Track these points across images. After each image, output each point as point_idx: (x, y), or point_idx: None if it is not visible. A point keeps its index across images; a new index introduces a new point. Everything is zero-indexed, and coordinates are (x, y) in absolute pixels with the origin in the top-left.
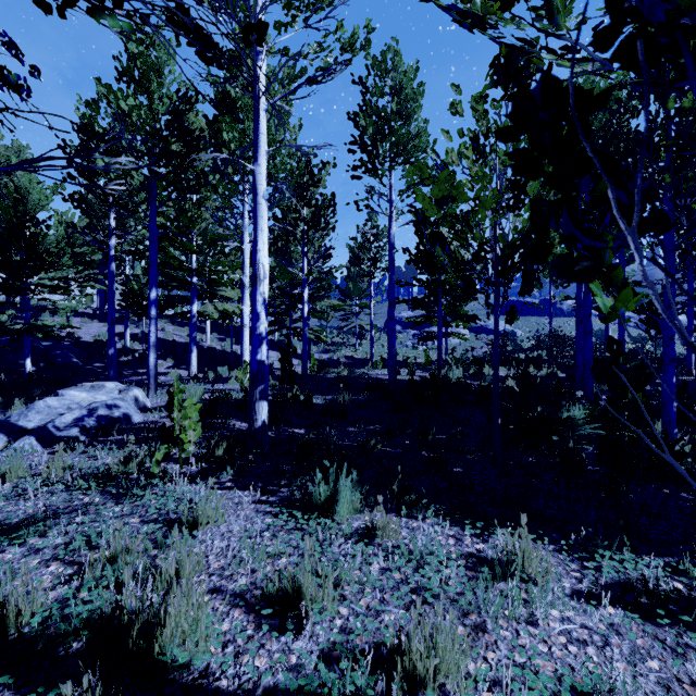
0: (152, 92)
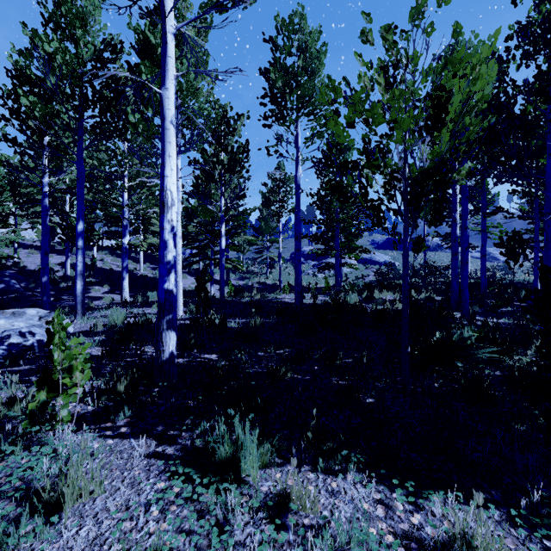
0: (77, 39)
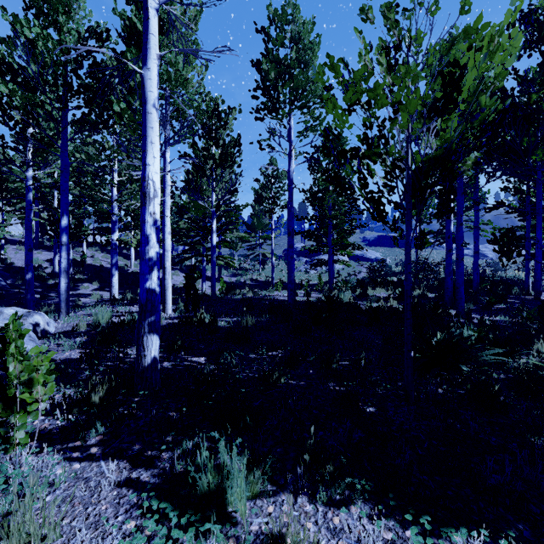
0: (61, 25)
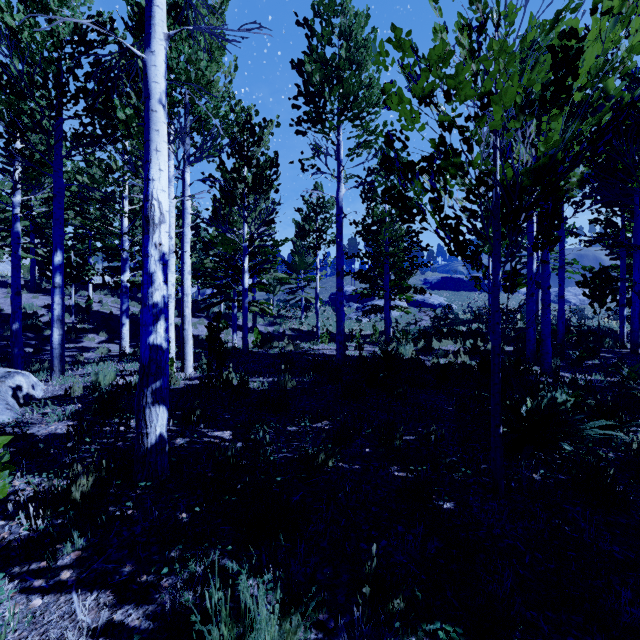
0: (52, 12)
